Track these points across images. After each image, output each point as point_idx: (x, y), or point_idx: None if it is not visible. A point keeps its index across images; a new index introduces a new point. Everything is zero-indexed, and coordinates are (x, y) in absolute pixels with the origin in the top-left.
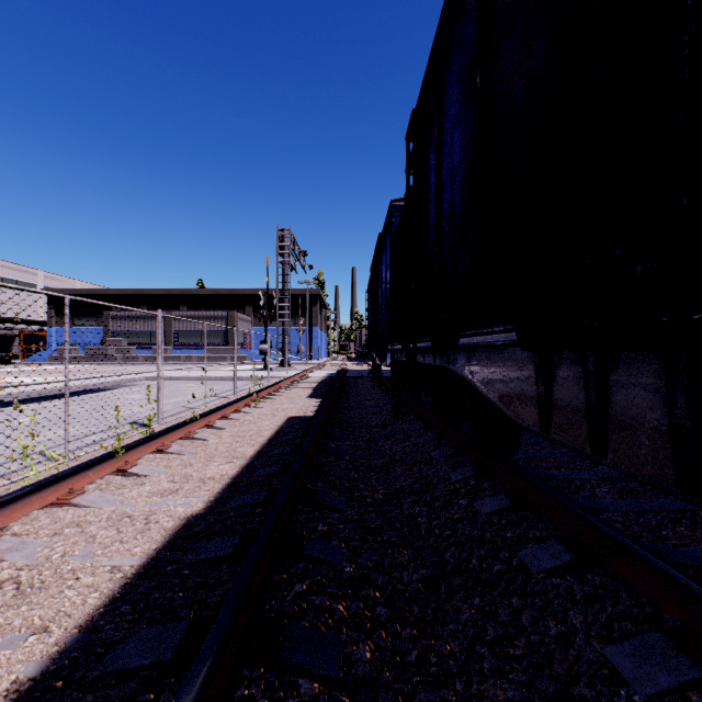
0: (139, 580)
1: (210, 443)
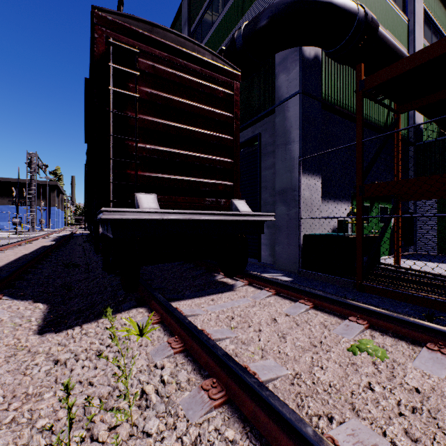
0: (24, 256)
1: (17, 249)
